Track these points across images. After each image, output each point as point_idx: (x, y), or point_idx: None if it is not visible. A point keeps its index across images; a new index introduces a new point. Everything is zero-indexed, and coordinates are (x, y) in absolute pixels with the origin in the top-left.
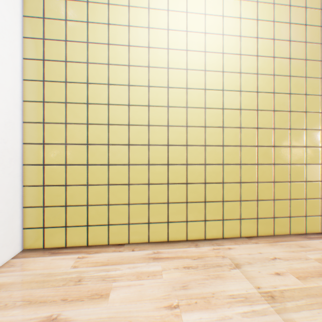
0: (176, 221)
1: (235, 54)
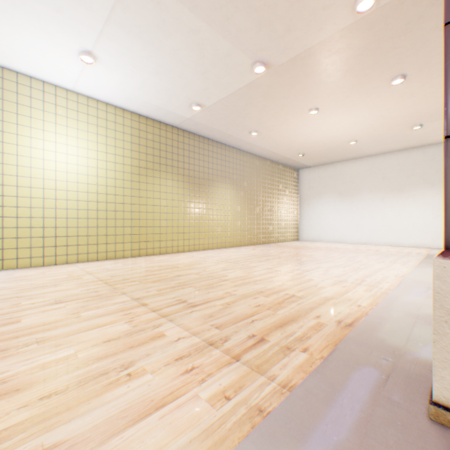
0: (50, 256)
1: (86, 175)
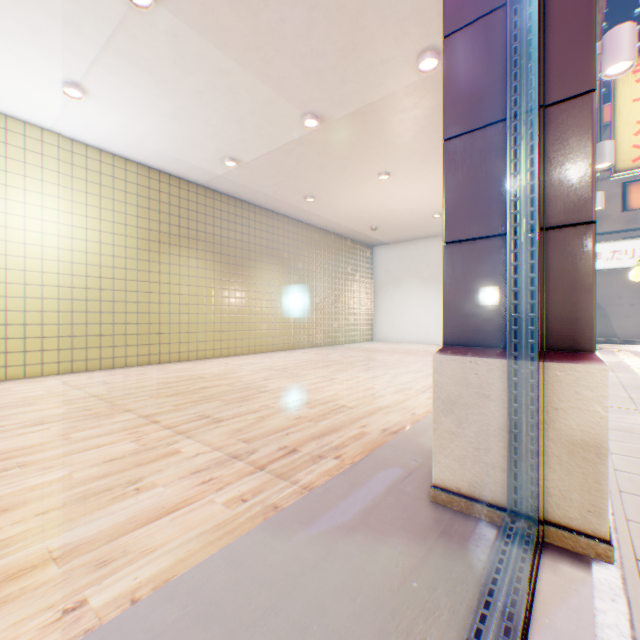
0: (16, 365)
1: (72, 250)
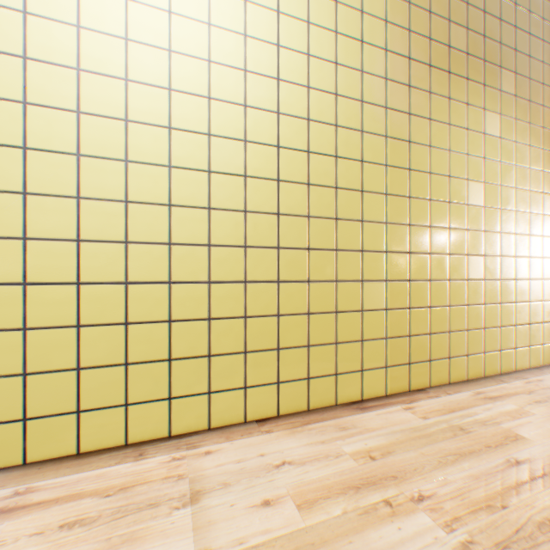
0: (100, 407)
1: (236, 68)
